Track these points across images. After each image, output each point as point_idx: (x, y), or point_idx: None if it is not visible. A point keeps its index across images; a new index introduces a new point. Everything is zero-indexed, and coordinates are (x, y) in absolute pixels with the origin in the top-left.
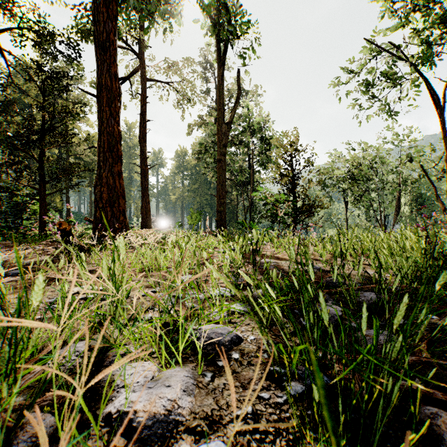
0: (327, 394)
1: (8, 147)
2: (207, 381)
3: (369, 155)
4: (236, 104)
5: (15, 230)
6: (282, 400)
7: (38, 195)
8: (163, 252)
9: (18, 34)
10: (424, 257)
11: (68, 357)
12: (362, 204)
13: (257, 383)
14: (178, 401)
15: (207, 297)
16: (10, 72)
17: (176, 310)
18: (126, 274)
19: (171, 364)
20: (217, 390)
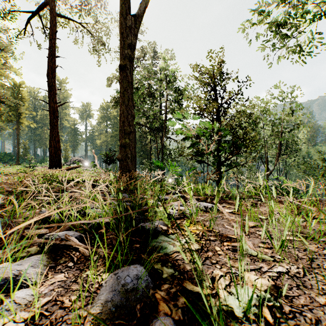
0: None
1: None
2: None
3: (258, 107)
4: None
5: None
6: None
7: None
8: None
9: None
10: None
11: None
12: None
13: None
14: None
15: None
16: None
17: None
18: None
19: None
20: None
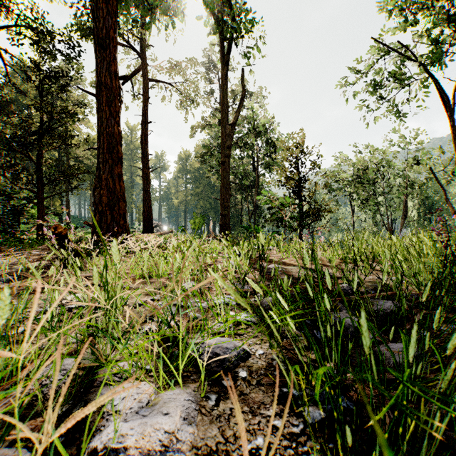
0: (351, 422)
1: (4, 148)
2: (210, 406)
3: (377, 158)
4: (240, 104)
5: (12, 235)
6: (298, 429)
7: (35, 199)
8: (164, 257)
9: (15, 32)
10: (440, 262)
11: (53, 377)
12: (369, 209)
13: (268, 407)
14: (177, 433)
15: (211, 306)
16: (8, 71)
17: (177, 320)
18: (119, 282)
19: (170, 385)
20: (223, 417)
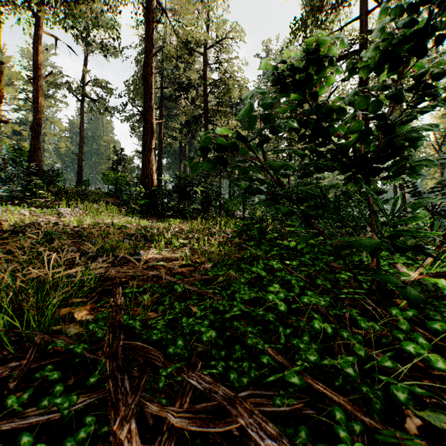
0: None
1: None
2: None
3: None
4: None
5: None
6: None
7: None
8: None
9: None
10: None
11: None
12: None
13: None
14: None
15: None
16: None
17: None
18: None
19: None
20: None
